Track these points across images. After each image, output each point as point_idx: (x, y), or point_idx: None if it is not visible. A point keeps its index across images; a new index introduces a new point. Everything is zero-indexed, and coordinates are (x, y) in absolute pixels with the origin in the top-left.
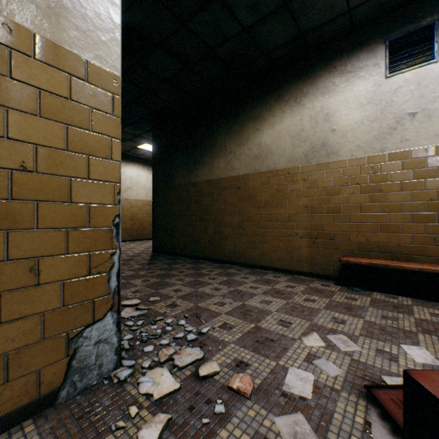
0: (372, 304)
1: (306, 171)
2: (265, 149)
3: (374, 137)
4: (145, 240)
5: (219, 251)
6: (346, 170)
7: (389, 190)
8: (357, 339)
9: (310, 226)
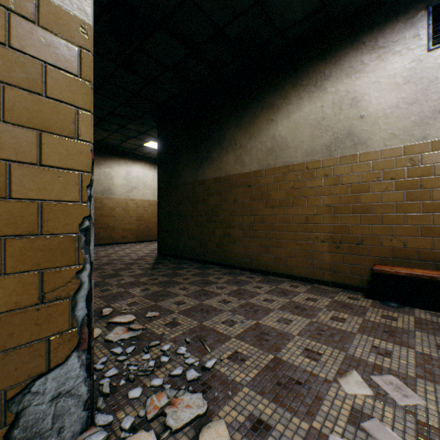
0: (418, 327)
1: (328, 166)
2: (280, 142)
3: (413, 123)
4: (151, 241)
5: (228, 255)
6: (377, 163)
7: (433, 185)
8: (414, 383)
9: (333, 229)
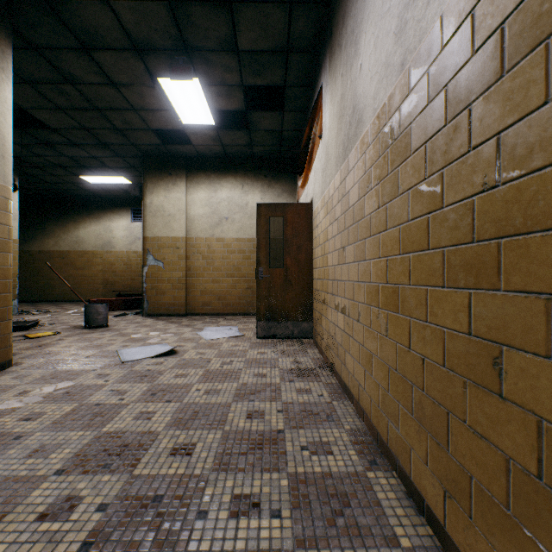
0: None
1: (102, 253)
2: (81, 239)
3: (128, 244)
4: None
5: (50, 295)
6: (119, 255)
7: (133, 265)
8: None
9: (104, 279)
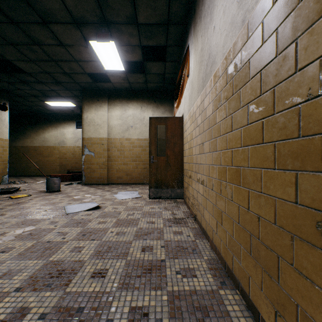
0: None
1: (59, 148)
2: (46, 139)
3: (74, 142)
4: None
5: (28, 172)
6: (68, 149)
7: (77, 154)
8: None
9: (60, 163)
